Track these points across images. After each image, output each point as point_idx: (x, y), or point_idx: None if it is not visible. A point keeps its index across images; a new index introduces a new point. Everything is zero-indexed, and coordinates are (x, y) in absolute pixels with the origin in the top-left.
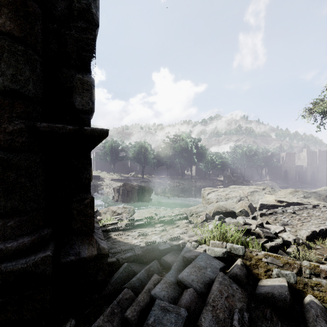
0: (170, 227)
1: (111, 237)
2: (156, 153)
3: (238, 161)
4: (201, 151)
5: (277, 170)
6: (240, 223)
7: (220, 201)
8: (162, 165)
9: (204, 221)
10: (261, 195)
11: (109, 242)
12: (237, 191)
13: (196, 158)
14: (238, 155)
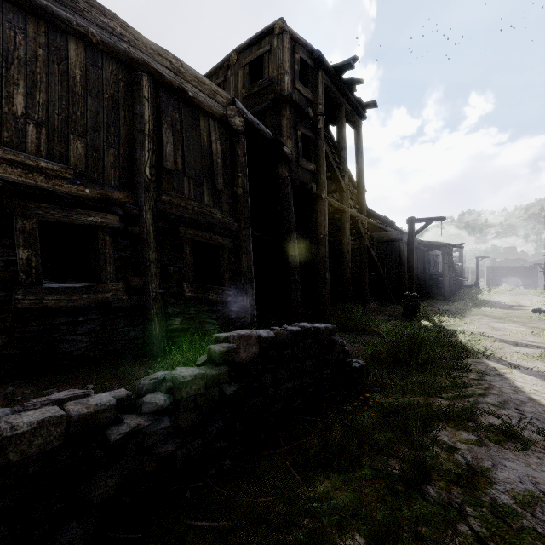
0: None
1: None
2: None
3: None
4: None
5: None
6: None
7: None
8: None
9: None
10: None
11: None
12: None
13: None
14: None
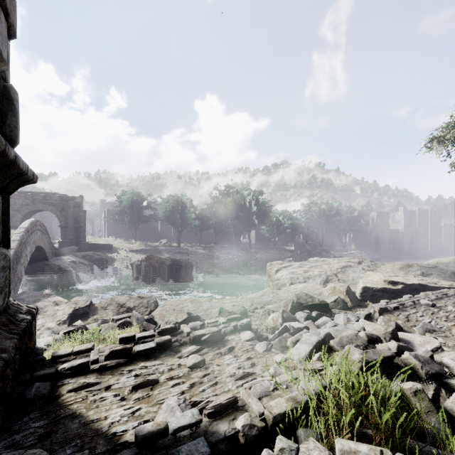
0: (214, 354)
1: (58, 400)
2: (199, 211)
3: (314, 224)
4: (264, 209)
5: (366, 236)
6: (361, 338)
7: (296, 282)
8: (207, 229)
9: (282, 330)
10: (358, 272)
11: (39, 424)
12: (321, 266)
13: (257, 219)
14: (314, 214)
